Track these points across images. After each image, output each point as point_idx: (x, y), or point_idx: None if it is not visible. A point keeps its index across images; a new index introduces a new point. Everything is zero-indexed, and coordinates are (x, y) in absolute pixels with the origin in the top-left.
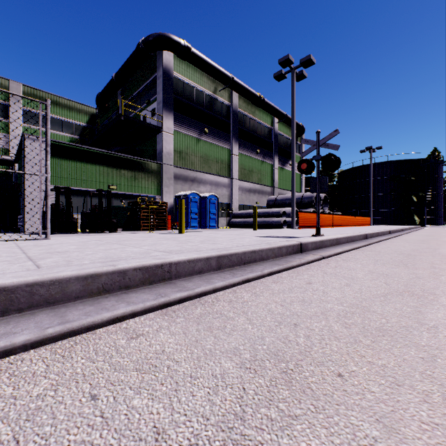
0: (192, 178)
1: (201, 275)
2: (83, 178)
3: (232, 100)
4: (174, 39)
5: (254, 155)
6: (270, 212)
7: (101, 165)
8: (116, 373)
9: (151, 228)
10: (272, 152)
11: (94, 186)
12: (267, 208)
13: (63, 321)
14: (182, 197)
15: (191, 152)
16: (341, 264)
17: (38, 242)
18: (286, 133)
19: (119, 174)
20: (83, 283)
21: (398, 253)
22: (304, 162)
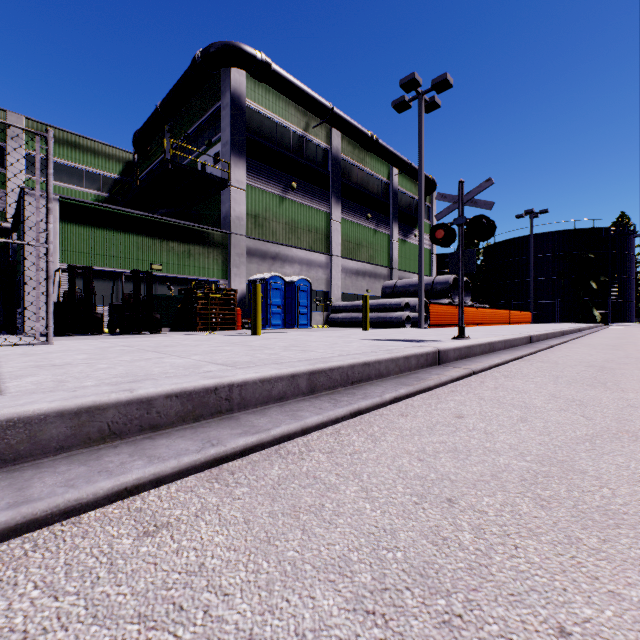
0: (273, 255)
1: (282, 404)
2: (113, 254)
3: (331, 141)
4: (247, 50)
5: (364, 221)
6: (386, 305)
7: (139, 235)
8: (93, 630)
9: (213, 327)
10: (389, 218)
11: (128, 265)
12: (383, 298)
13: (19, 500)
14: (258, 282)
15: (271, 216)
16: (503, 383)
17: (31, 349)
18: (409, 190)
19: (166, 248)
20: (73, 424)
21: (585, 365)
22: (440, 227)
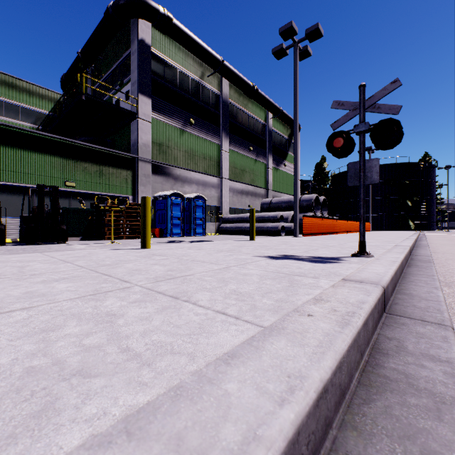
0: (175, 176)
1: None
2: (27, 171)
3: (222, 88)
4: (151, 4)
5: (247, 152)
6: (265, 217)
7: (53, 155)
8: None
9: (120, 236)
10: (265, 151)
11: (43, 182)
12: (261, 211)
13: None
14: (161, 198)
15: (173, 145)
16: None
17: None
18: (280, 131)
19: (79, 168)
20: None
21: None
22: (338, 135)
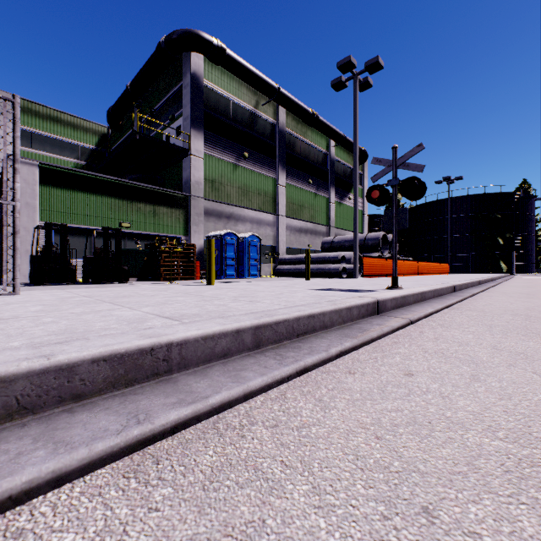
0: (228, 214)
1: (225, 361)
2: (87, 213)
3: (278, 116)
4: (205, 37)
5: (306, 186)
6: (325, 257)
7: (110, 196)
8: None
9: (175, 277)
10: (327, 183)
11: (101, 223)
12: (322, 252)
13: None
14: (214, 238)
15: (226, 181)
16: (441, 333)
17: None
18: (344, 159)
19: (134, 208)
20: None
21: (510, 313)
22: (375, 188)
